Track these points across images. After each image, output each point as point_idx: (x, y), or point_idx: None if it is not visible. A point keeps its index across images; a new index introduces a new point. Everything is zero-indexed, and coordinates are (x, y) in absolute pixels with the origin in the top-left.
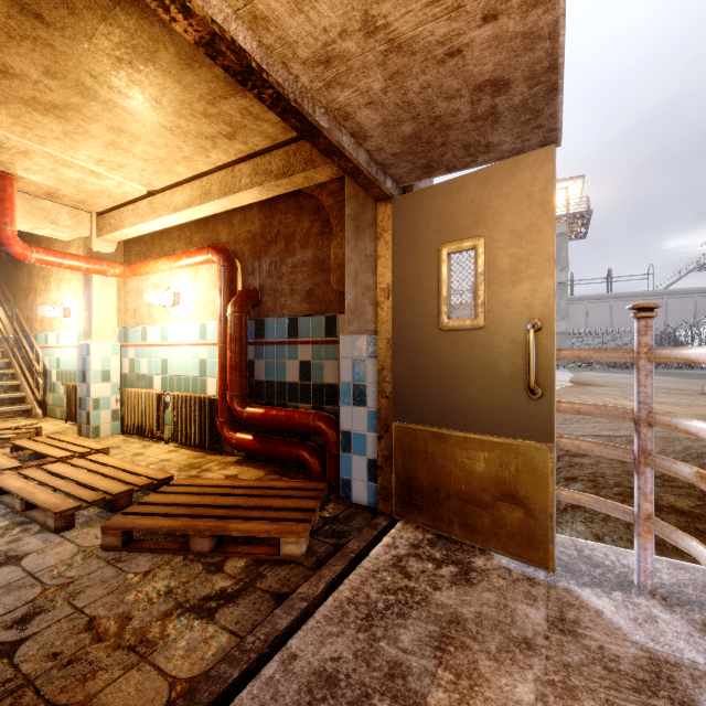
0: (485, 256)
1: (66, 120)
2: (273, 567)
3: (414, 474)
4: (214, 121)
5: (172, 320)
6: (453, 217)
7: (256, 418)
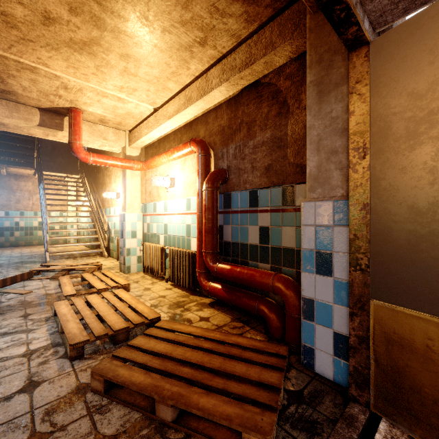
0: None
1: (94, 55)
2: None
3: (405, 371)
4: (189, 29)
5: (170, 197)
6: None
7: (223, 273)
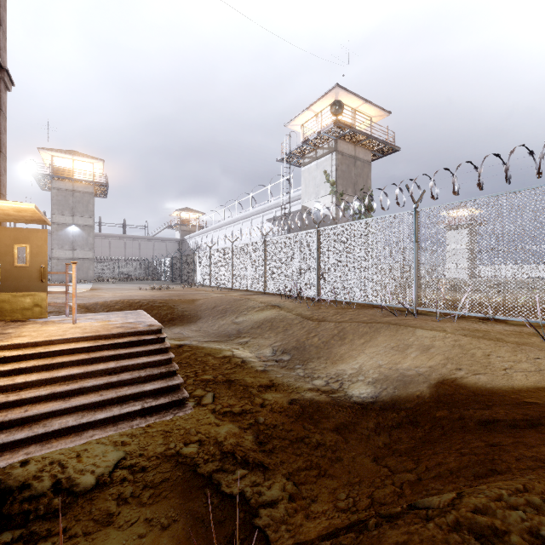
0: (30, 249)
1: None
2: None
3: (4, 307)
4: None
5: None
6: (19, 238)
7: None
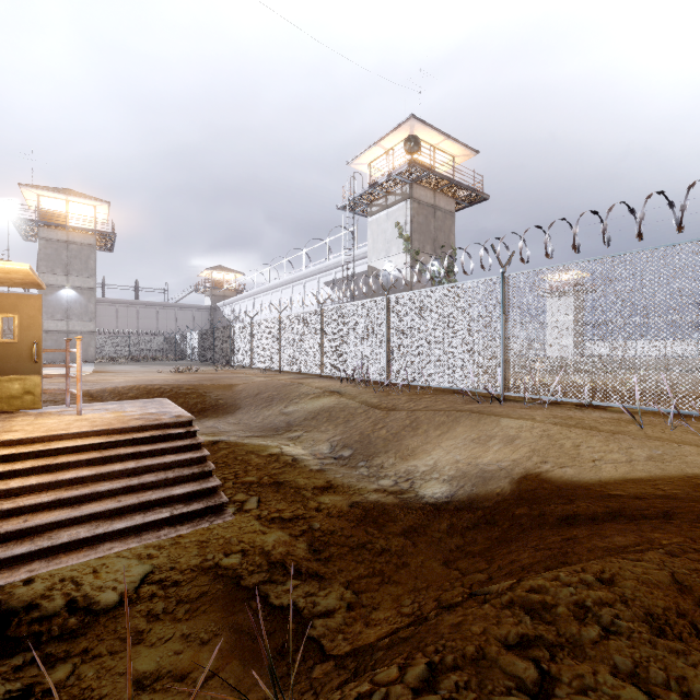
0: (19, 321)
1: None
2: None
3: None
4: None
5: None
6: (5, 306)
7: None
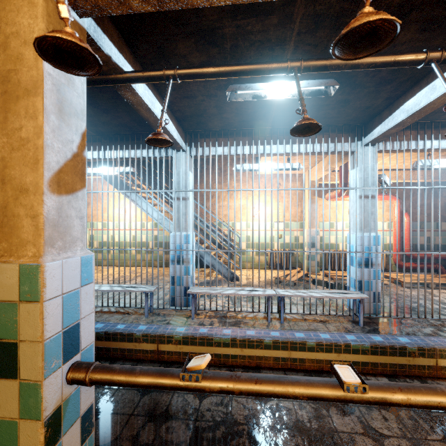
0: None
1: (415, 158)
2: None
3: None
4: None
5: None
6: None
7: (423, 256)
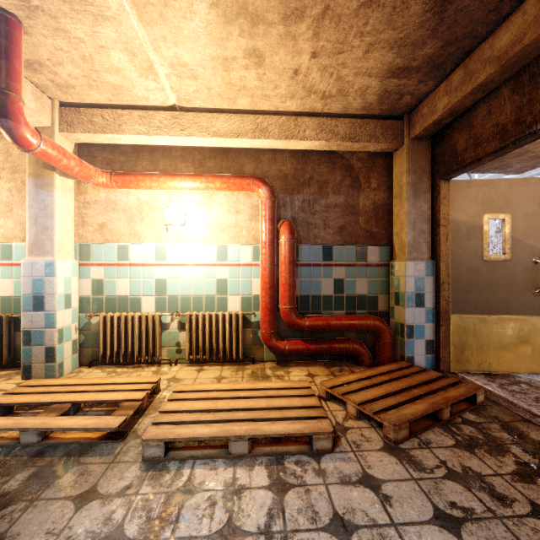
0: (511, 224)
1: (224, 22)
2: (486, 411)
3: (466, 343)
4: (335, 84)
5: (172, 239)
6: (492, 200)
7: (318, 325)
